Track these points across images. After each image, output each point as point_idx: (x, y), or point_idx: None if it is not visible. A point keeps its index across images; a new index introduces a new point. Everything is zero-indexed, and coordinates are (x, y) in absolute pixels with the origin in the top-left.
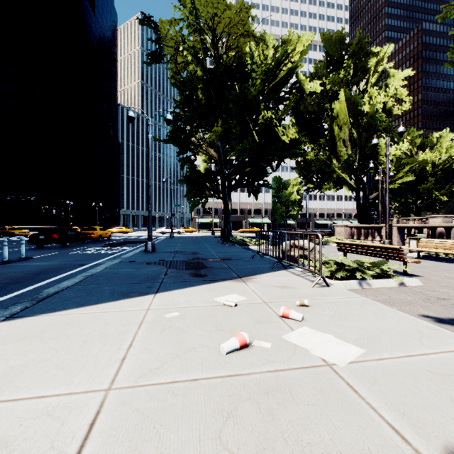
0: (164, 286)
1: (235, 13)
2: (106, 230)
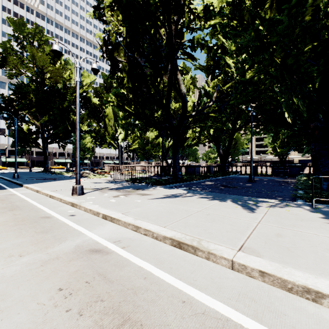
0: (51, 181)
1: (57, 69)
2: None
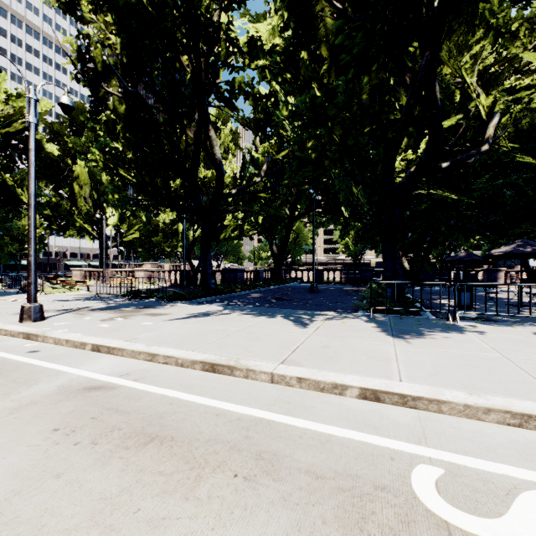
0: None
1: None
2: None
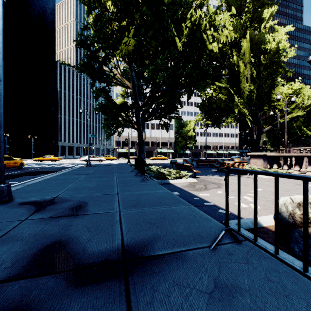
0: None
1: None
2: (14, 159)
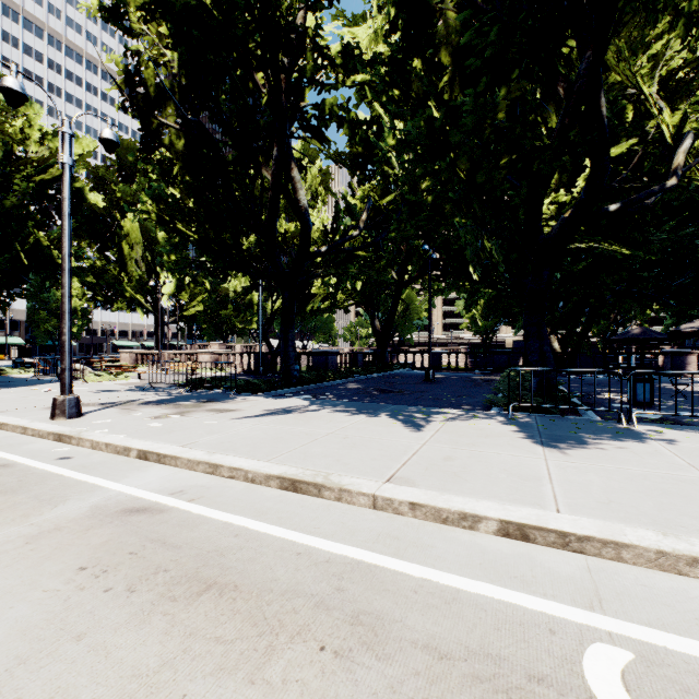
0: None
1: None
2: None
